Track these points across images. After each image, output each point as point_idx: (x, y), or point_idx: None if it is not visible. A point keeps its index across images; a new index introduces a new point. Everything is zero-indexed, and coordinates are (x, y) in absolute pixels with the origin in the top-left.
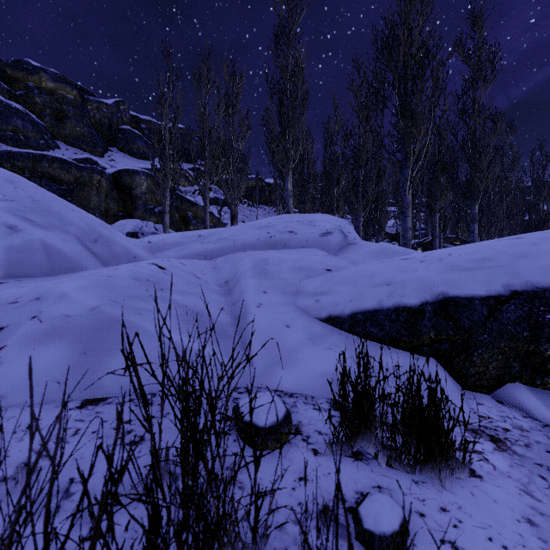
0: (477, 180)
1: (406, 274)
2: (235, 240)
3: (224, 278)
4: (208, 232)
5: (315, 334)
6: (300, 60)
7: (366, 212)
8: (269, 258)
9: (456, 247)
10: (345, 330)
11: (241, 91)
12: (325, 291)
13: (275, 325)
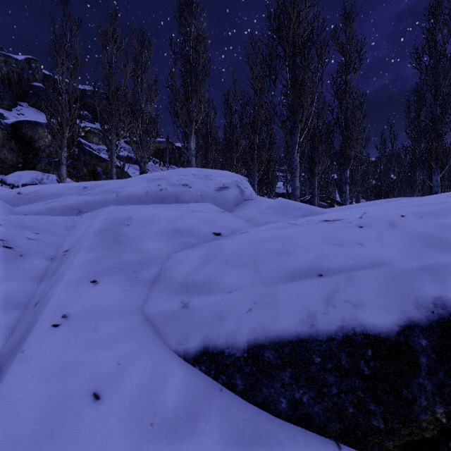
0: (349, 149)
1: (345, 251)
2: (118, 192)
3: (70, 243)
4: (96, 184)
5: (162, 423)
6: (202, 30)
7: (260, 172)
8: (135, 215)
9: (395, 205)
10: (238, 390)
11: (149, 58)
12: (203, 282)
13: (62, 396)
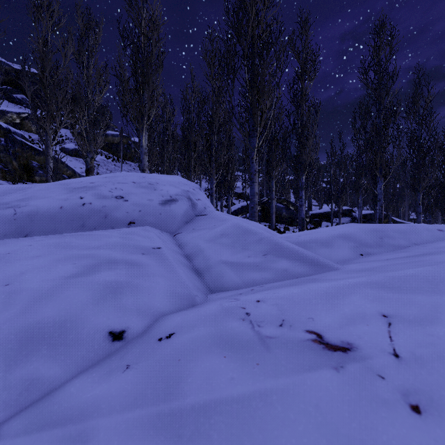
0: (305, 156)
1: None
2: (18, 207)
3: None
4: None
5: None
6: (155, 16)
7: (219, 175)
8: None
9: (427, 292)
10: None
11: (97, 42)
12: None
13: None
